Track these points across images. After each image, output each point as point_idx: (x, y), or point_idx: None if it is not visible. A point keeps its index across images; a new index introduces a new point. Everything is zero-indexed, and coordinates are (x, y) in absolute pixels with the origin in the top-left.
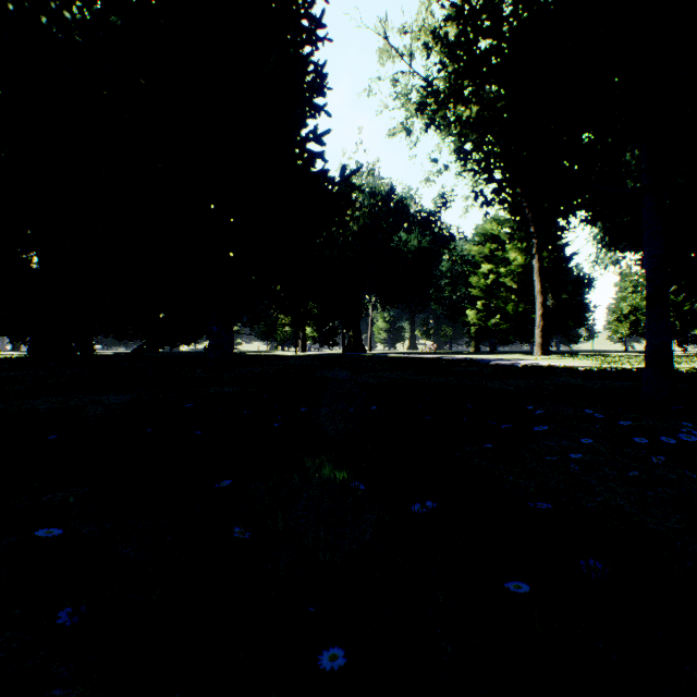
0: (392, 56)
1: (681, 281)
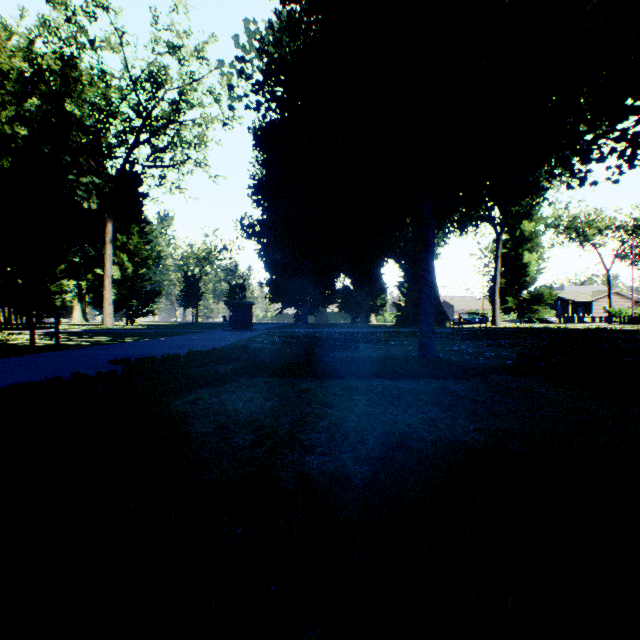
0: None
1: None
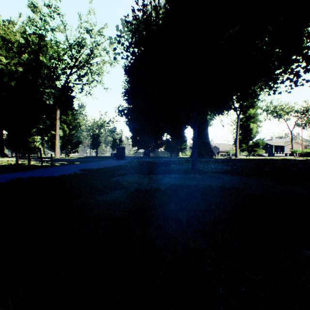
0: None
1: None
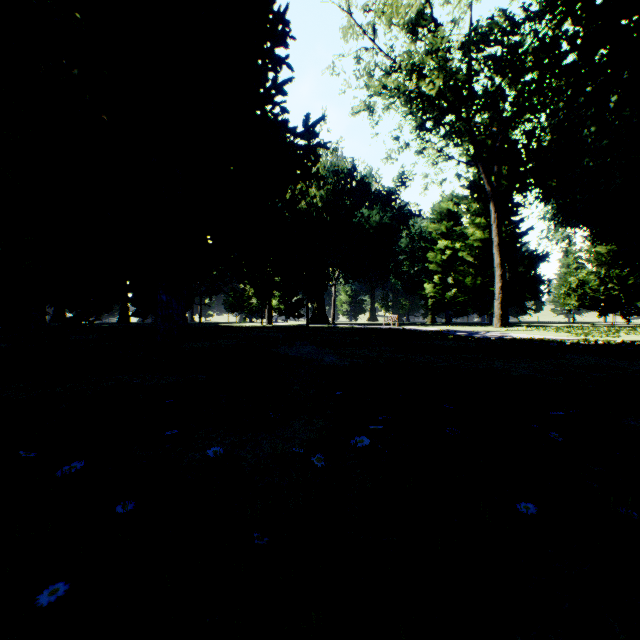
0: (356, 32)
1: (625, 257)
